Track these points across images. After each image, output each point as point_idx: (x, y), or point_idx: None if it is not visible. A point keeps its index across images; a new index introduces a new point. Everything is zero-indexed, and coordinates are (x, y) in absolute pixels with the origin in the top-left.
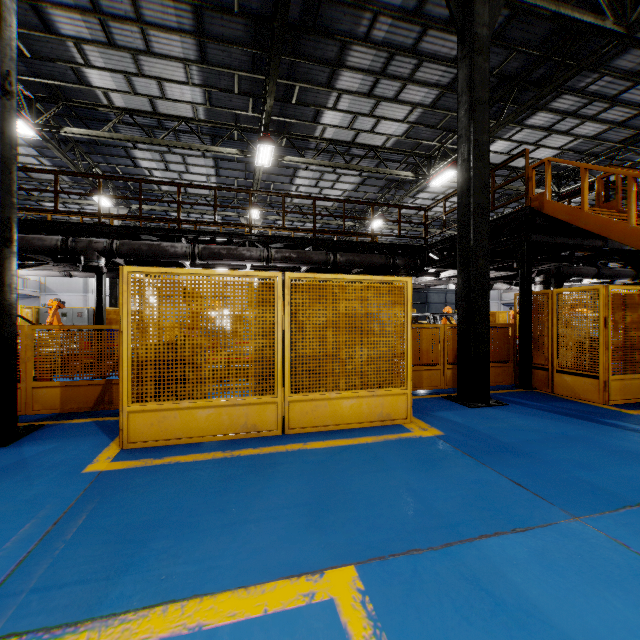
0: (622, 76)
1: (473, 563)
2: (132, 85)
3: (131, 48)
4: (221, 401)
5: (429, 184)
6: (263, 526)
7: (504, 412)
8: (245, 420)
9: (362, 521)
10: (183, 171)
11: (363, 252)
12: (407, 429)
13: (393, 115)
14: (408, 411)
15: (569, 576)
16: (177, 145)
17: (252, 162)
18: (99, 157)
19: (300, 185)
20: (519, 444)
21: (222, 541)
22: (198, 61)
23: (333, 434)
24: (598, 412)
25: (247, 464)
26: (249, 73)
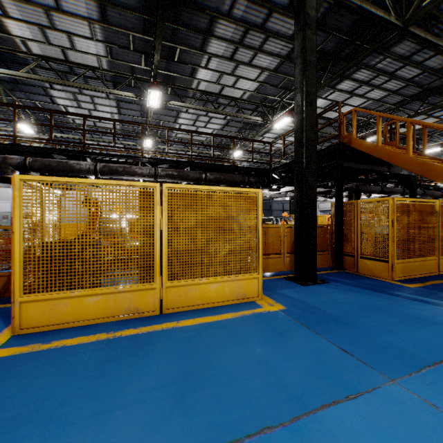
0: (398, 59)
1: (318, 438)
2: (46, 36)
3: (43, 5)
4: (107, 289)
5: (273, 126)
6: (131, 412)
7: (327, 288)
8: (129, 304)
9: (222, 398)
10: (92, 109)
11: (227, 172)
12: (259, 305)
13: (248, 75)
14: (259, 291)
15: None
16: (85, 87)
17: (146, 105)
18: (22, 94)
19: (182, 124)
20: (341, 314)
21: (87, 434)
22: (100, 21)
23: (201, 312)
24: (389, 286)
25: (126, 344)
26: (141, 34)
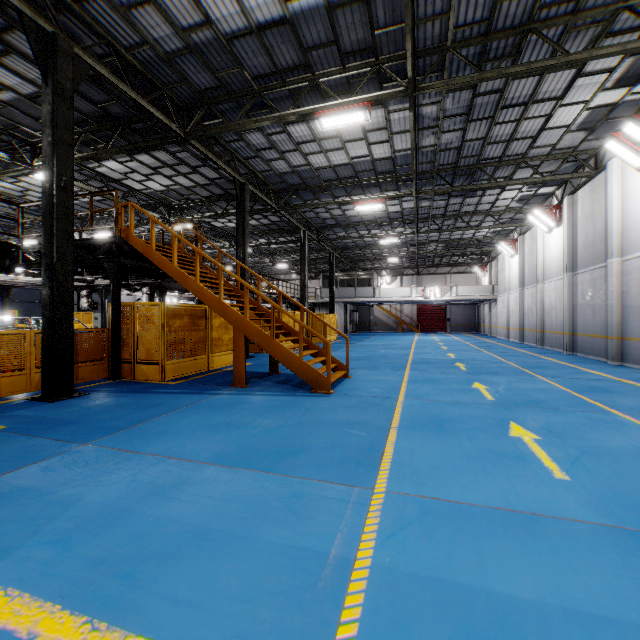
0: (196, 157)
1: None
2: None
3: None
4: None
5: (33, 175)
6: None
7: (82, 399)
8: None
9: None
10: None
11: None
12: None
13: None
14: None
15: (59, 469)
16: None
17: None
18: None
19: None
20: (78, 417)
21: None
22: None
23: None
24: (154, 386)
25: None
26: None
